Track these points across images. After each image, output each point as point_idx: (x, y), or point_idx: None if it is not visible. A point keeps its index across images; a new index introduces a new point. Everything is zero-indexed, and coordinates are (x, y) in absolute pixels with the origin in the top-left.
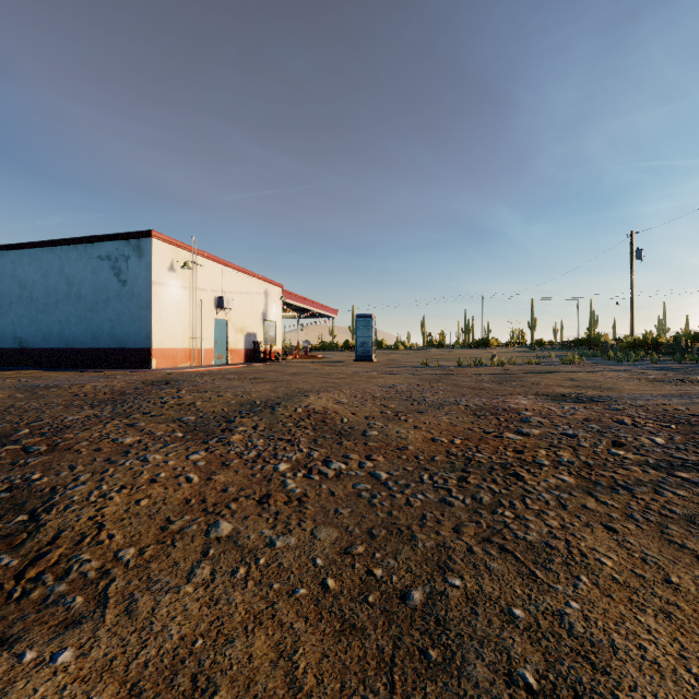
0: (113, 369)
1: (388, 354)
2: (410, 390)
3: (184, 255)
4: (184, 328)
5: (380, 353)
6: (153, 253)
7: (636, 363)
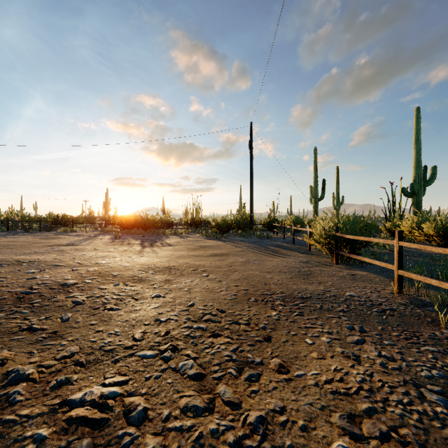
0: None
1: None
2: None
3: None
4: None
5: None
6: None
7: None
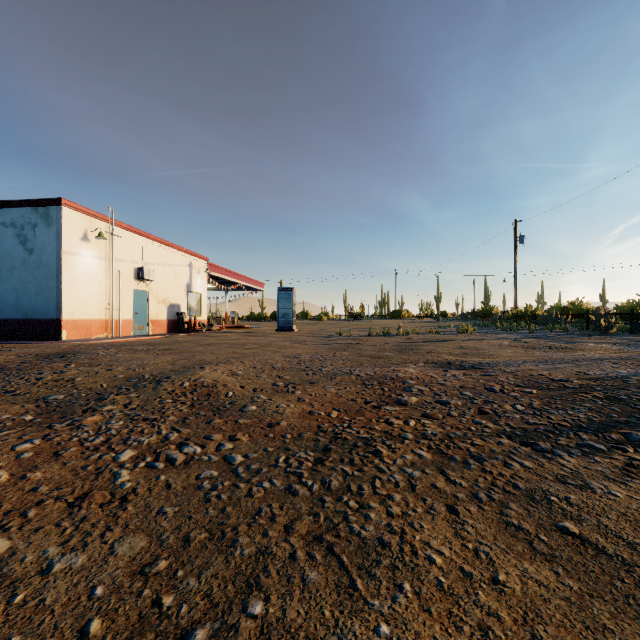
0: (16, 341)
1: (311, 324)
2: (312, 360)
3: (99, 225)
4: (99, 298)
5: (304, 323)
6: (63, 222)
7: (517, 332)
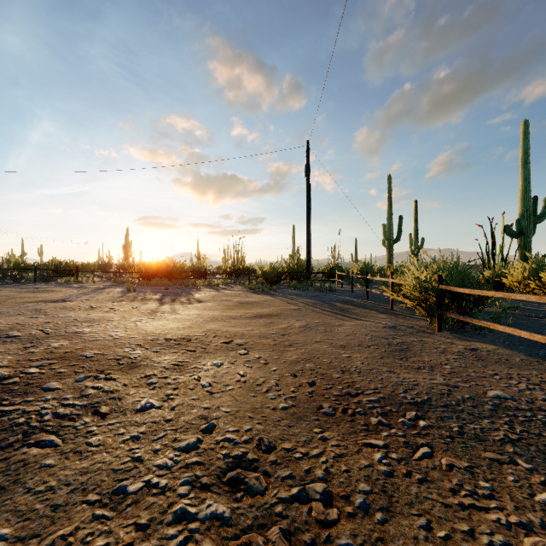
0: None
1: None
2: None
3: None
4: None
5: None
6: None
7: None
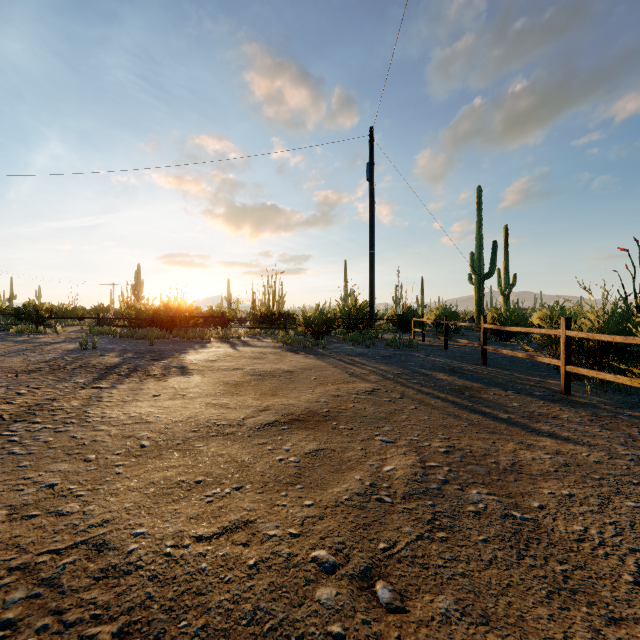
0: None
1: None
2: None
3: None
4: None
5: None
6: None
7: None
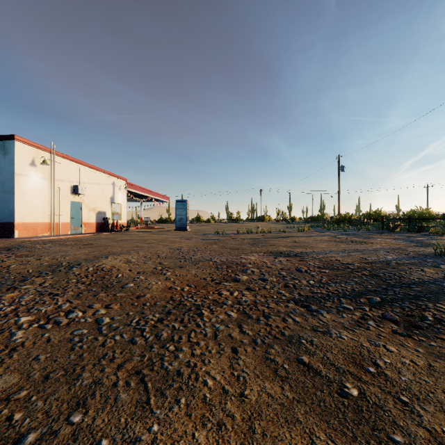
0: None
1: (201, 225)
2: (189, 251)
3: (44, 154)
4: (44, 207)
5: (197, 225)
6: (15, 152)
7: (337, 231)
